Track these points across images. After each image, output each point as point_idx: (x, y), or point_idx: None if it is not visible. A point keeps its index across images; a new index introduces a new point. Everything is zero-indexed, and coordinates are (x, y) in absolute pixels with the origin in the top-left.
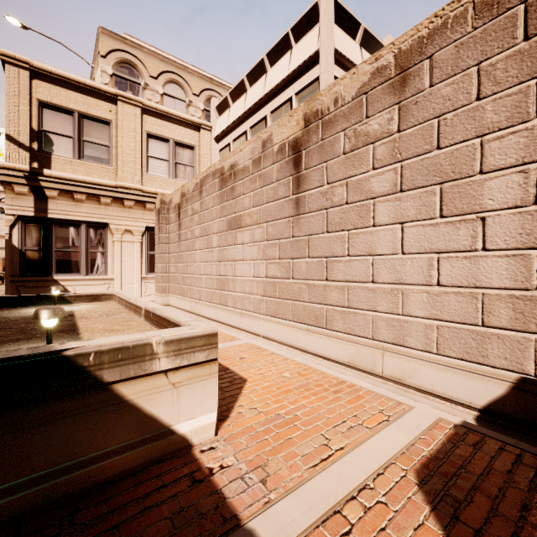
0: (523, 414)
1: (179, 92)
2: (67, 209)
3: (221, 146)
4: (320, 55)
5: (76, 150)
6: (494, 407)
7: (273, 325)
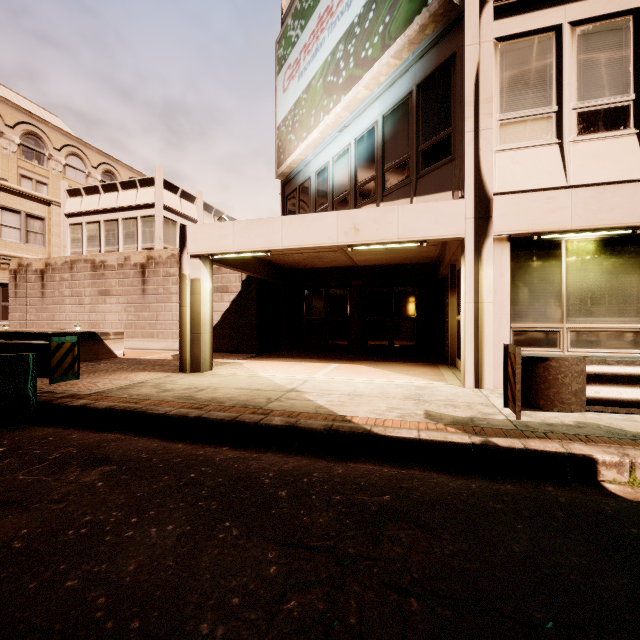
0: None
1: None
2: None
3: (72, 221)
4: (156, 207)
5: None
6: None
7: (131, 342)
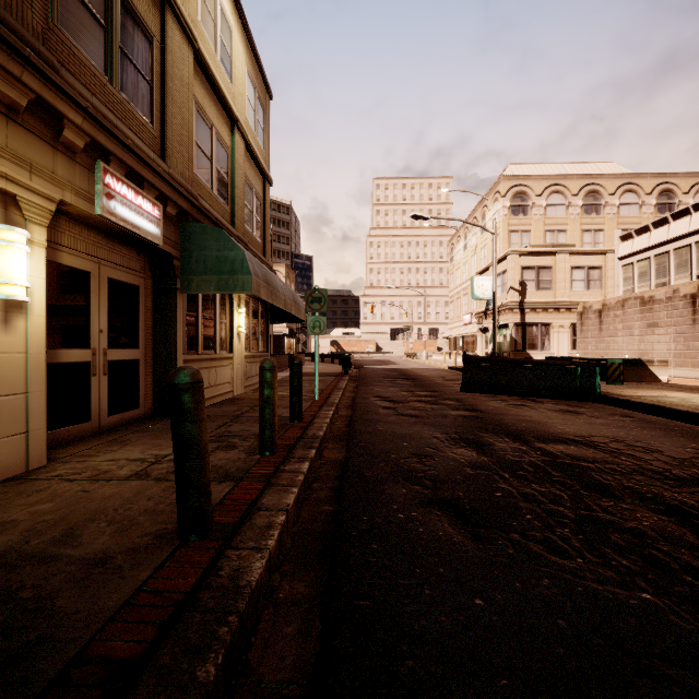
0: None
1: (560, 199)
2: (533, 317)
3: (623, 263)
4: None
5: (536, 286)
6: None
7: (680, 371)
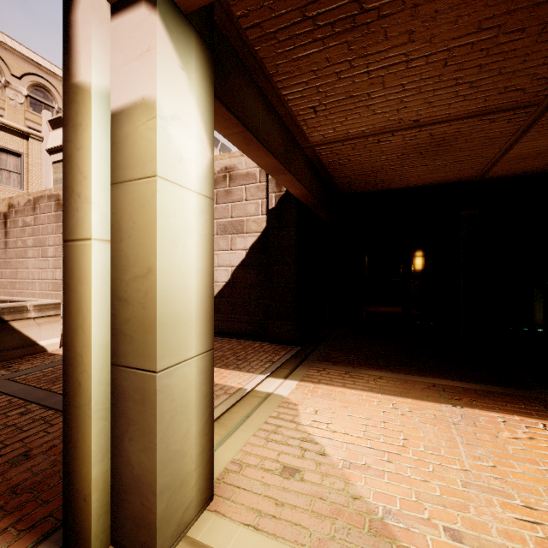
0: None
1: None
2: None
3: (54, 159)
4: None
5: None
6: None
7: None
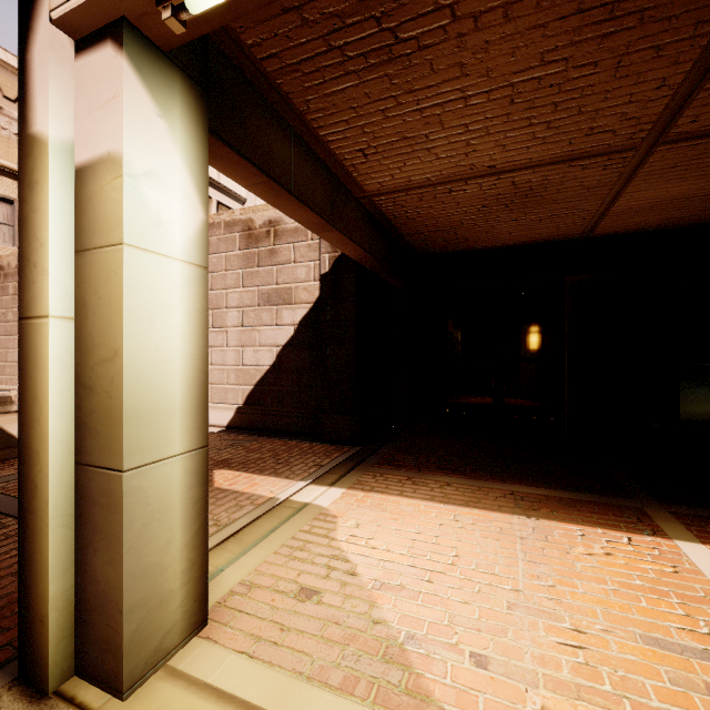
0: (239, 423)
1: None
2: None
3: None
4: None
5: None
6: (230, 424)
7: None
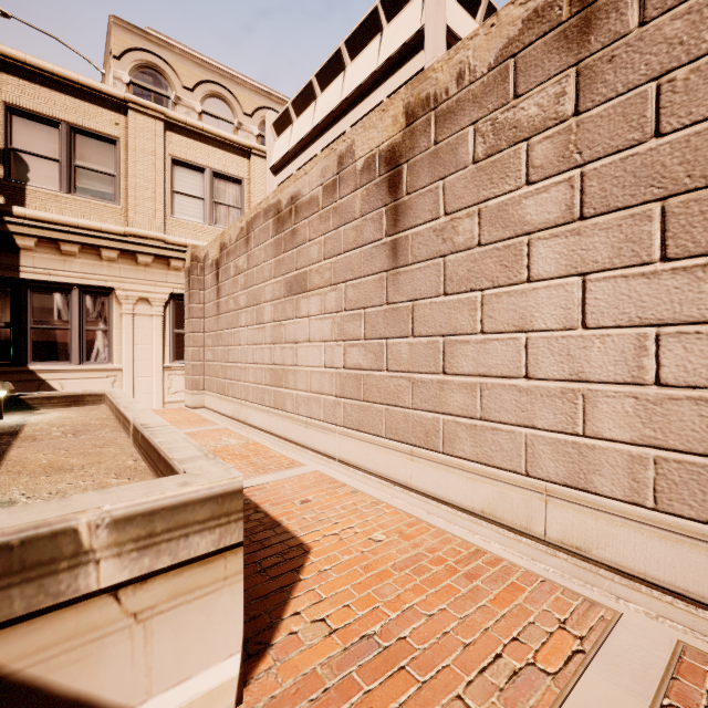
0: None
1: (225, 111)
2: (50, 266)
3: (280, 179)
4: (426, 35)
5: (65, 180)
6: None
7: (356, 442)
